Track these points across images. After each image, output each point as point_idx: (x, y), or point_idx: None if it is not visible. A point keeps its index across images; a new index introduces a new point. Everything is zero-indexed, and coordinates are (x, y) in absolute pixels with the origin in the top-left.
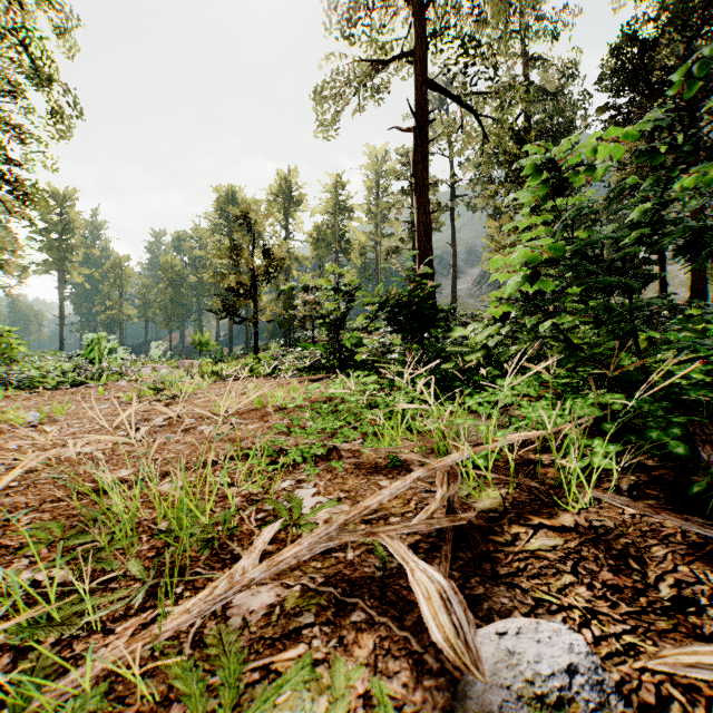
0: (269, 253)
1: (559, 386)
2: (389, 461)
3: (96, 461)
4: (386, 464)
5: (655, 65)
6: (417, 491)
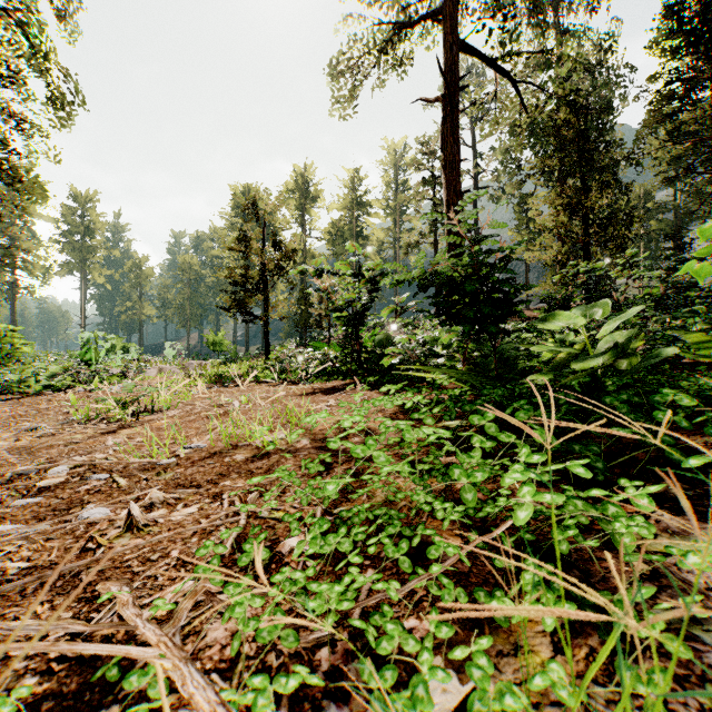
0: (280, 244)
1: None
2: None
3: None
4: None
5: None
6: None
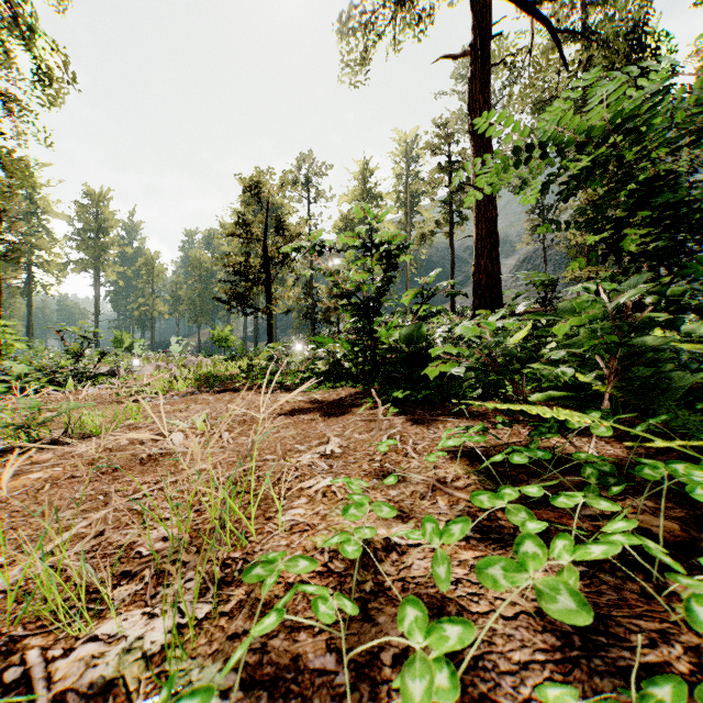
0: (283, 229)
1: None
2: None
3: None
4: None
5: None
6: None
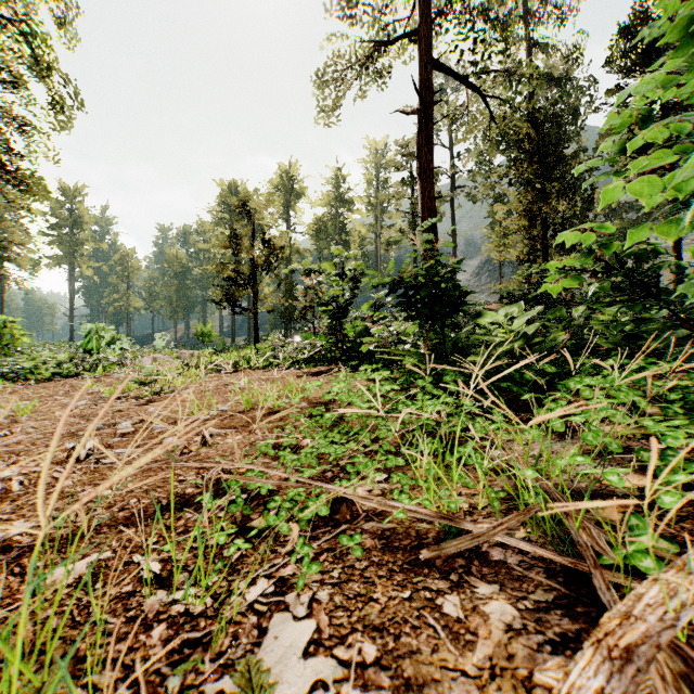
0: (268, 242)
1: (690, 393)
2: (439, 530)
3: (4, 497)
4: (435, 536)
5: (667, 45)
6: (532, 646)
